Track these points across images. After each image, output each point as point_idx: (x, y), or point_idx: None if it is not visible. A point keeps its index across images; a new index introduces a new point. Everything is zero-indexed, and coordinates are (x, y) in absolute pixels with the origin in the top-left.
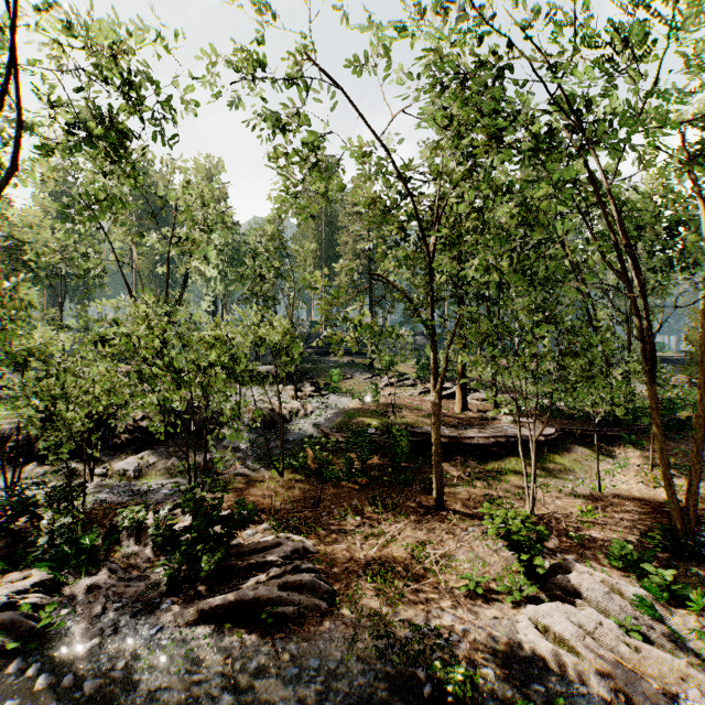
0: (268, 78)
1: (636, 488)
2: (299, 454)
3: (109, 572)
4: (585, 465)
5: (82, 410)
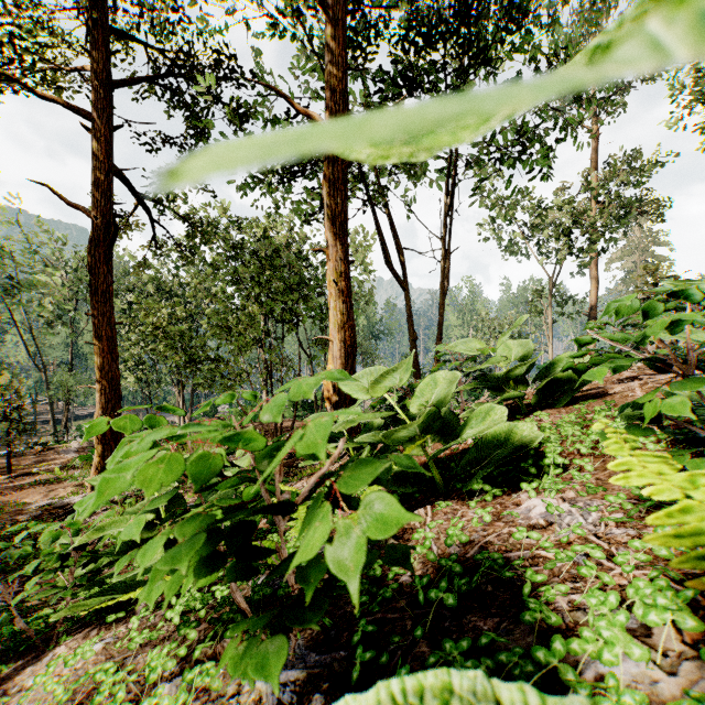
0: None
1: None
2: None
3: None
4: None
5: None
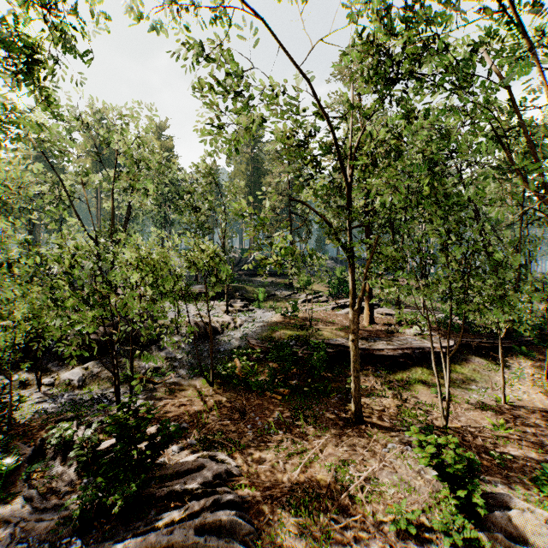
0: (191, 1)
1: (536, 399)
2: (227, 364)
3: (25, 500)
4: (484, 375)
5: (4, 331)
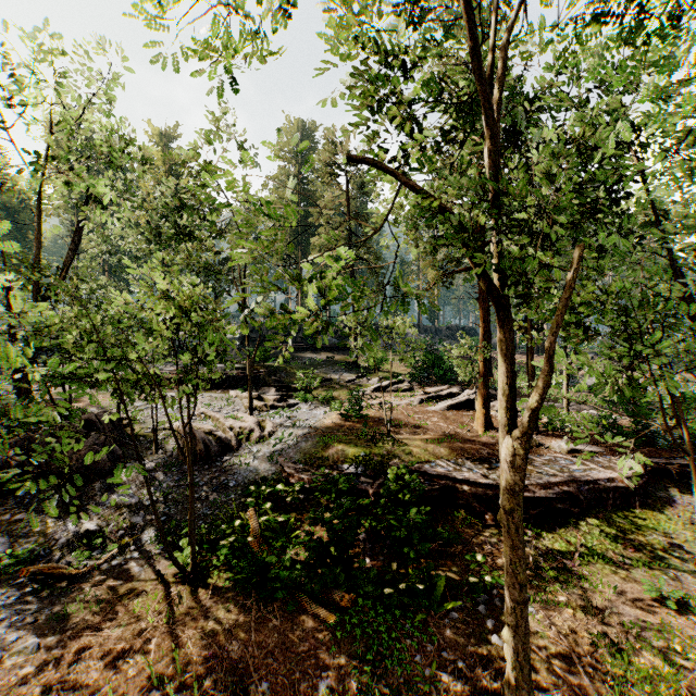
0: None
1: None
2: (233, 522)
3: None
4: None
5: None
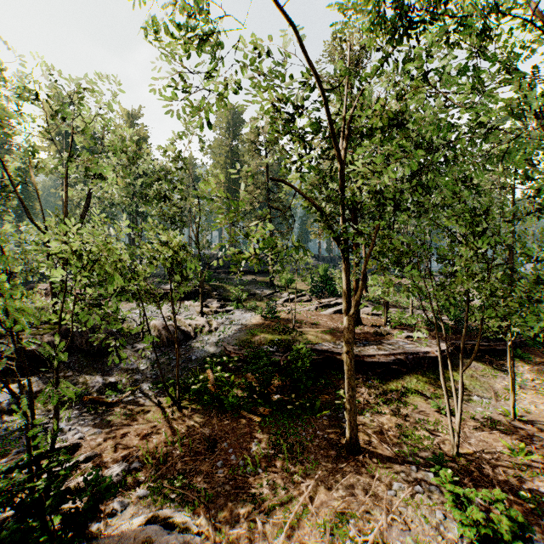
0: None
1: None
2: (198, 376)
3: None
4: (483, 382)
5: None
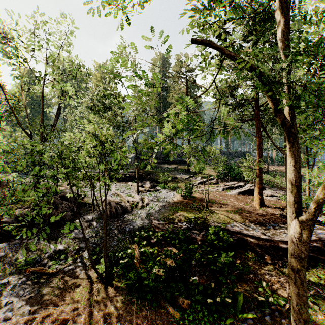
0: None
1: None
2: (127, 250)
3: None
4: None
5: None
